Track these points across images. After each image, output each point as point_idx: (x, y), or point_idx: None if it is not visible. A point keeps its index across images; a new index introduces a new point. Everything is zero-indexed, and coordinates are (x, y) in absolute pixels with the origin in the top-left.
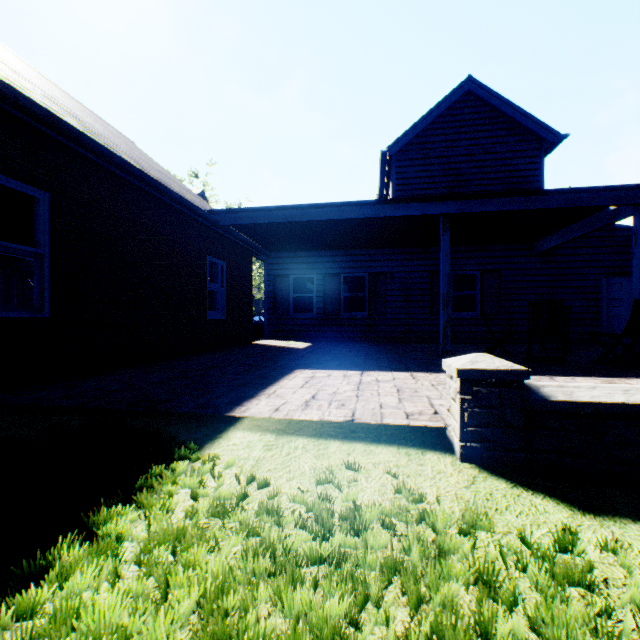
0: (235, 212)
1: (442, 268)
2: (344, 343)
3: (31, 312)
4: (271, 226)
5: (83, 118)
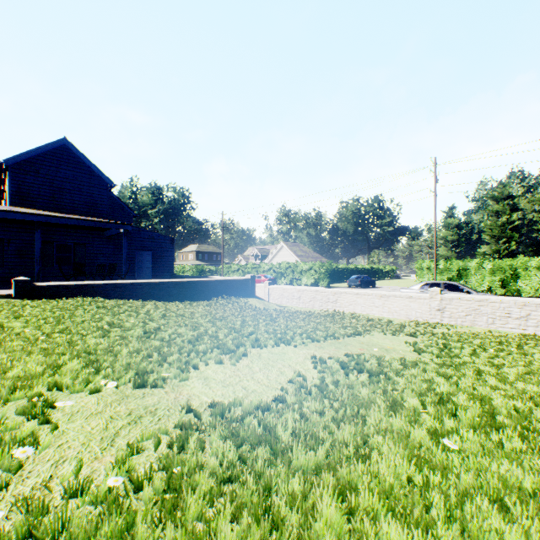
0: None
1: (37, 245)
2: None
3: None
4: None
5: None
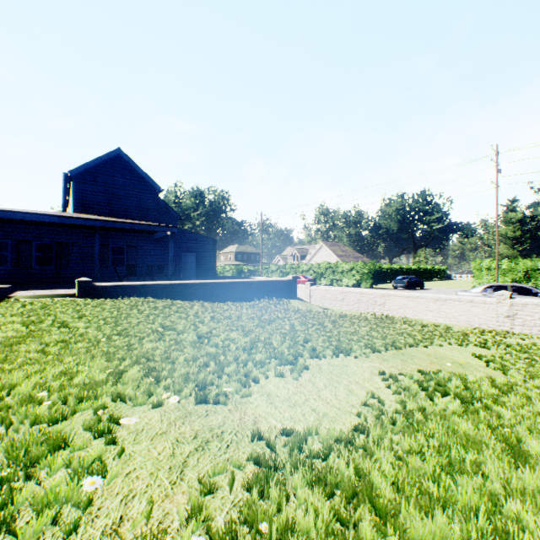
0: None
1: (96, 248)
2: (38, 284)
3: None
4: None
5: None
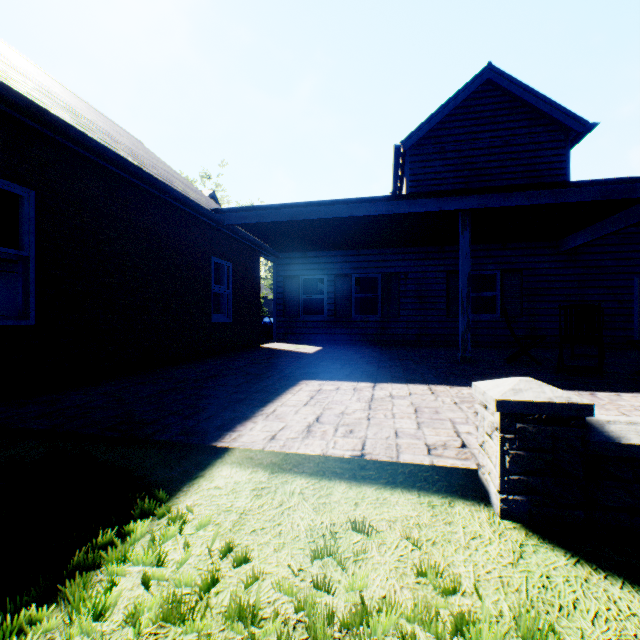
0: (240, 211)
1: (461, 268)
2: (356, 347)
3: (14, 319)
4: (279, 225)
5: (82, 114)
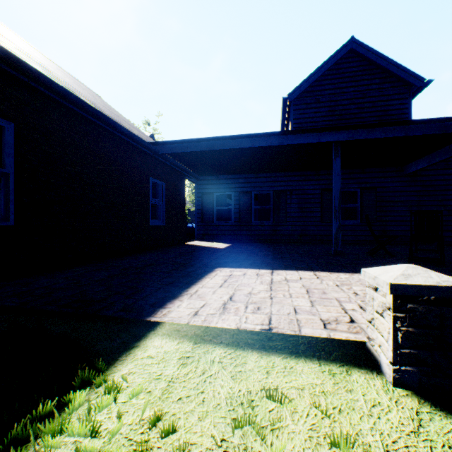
0: (171, 143)
1: (334, 185)
2: (255, 244)
3: None
4: (199, 155)
5: (54, 71)
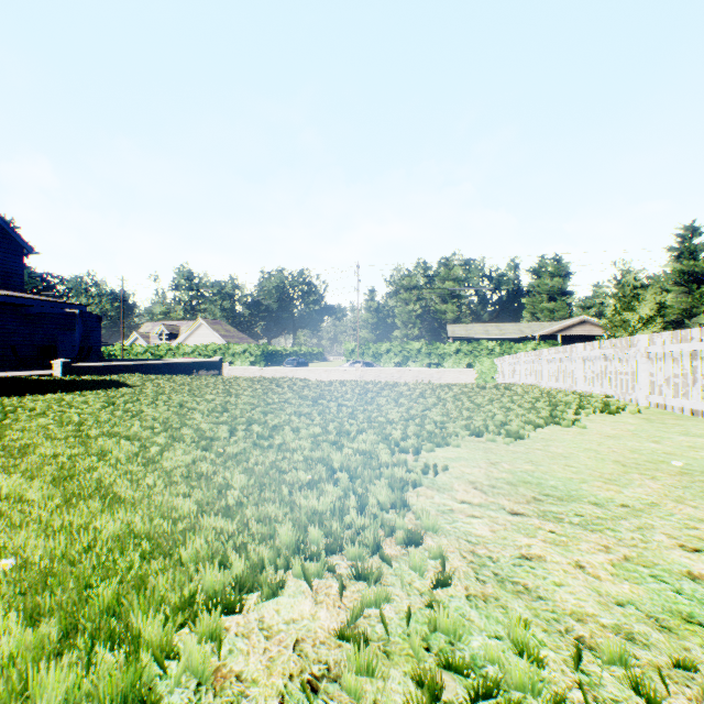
0: None
1: None
2: None
3: None
4: None
5: None
